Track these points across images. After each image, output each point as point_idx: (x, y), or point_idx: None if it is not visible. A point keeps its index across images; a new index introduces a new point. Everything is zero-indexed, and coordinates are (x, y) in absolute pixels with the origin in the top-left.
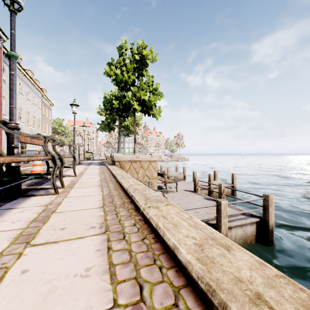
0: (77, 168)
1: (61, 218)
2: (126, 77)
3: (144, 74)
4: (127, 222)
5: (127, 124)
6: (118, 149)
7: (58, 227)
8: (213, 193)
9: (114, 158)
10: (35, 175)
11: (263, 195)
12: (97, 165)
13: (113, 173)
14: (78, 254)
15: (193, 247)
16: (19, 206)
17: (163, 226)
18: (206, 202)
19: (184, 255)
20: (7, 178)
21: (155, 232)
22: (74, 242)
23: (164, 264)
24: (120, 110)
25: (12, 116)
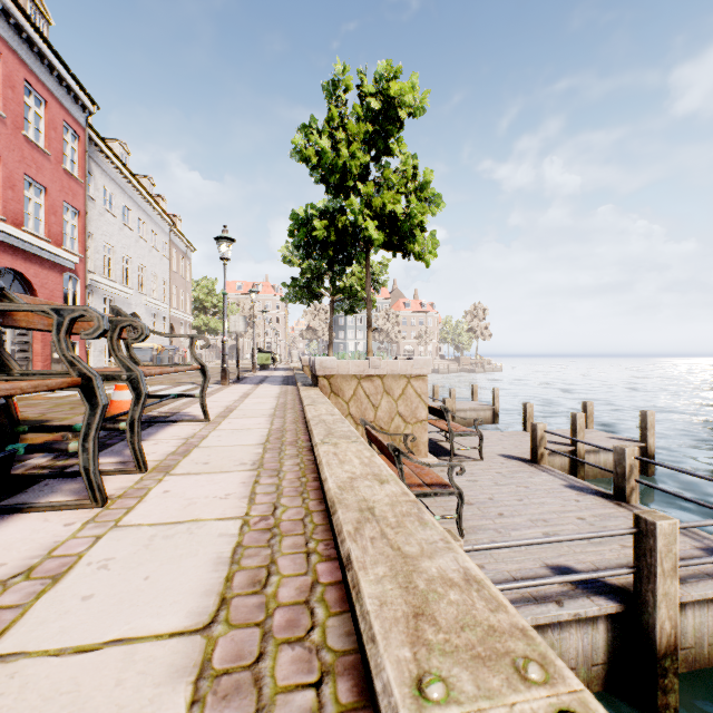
0: (225, 394)
1: None
2: (346, 157)
3: (392, 148)
4: None
5: (350, 284)
6: (331, 345)
7: None
8: (584, 464)
9: (315, 369)
10: (59, 431)
11: None
12: (276, 386)
13: (305, 415)
14: None
15: None
16: None
17: None
18: (574, 500)
19: None
20: None
21: None
22: None
23: None
24: (331, 245)
25: None
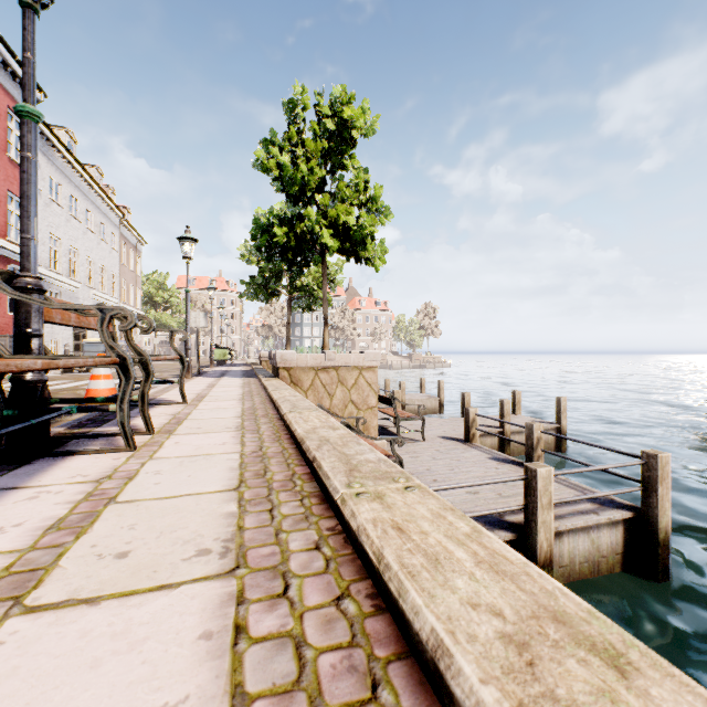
0: (192, 385)
1: (126, 521)
2: (305, 172)
3: (346, 164)
4: (297, 536)
5: (307, 283)
6: (288, 341)
7: (111, 549)
8: (511, 444)
9: (276, 361)
10: (84, 403)
11: (642, 455)
12: (238, 378)
13: (272, 397)
14: (146, 647)
15: (499, 651)
16: (31, 482)
17: (400, 562)
18: (495, 468)
19: (472, 686)
20: (12, 410)
21: (375, 578)
22: (143, 602)
23: (406, 702)
24: (291, 249)
25: (26, 259)
